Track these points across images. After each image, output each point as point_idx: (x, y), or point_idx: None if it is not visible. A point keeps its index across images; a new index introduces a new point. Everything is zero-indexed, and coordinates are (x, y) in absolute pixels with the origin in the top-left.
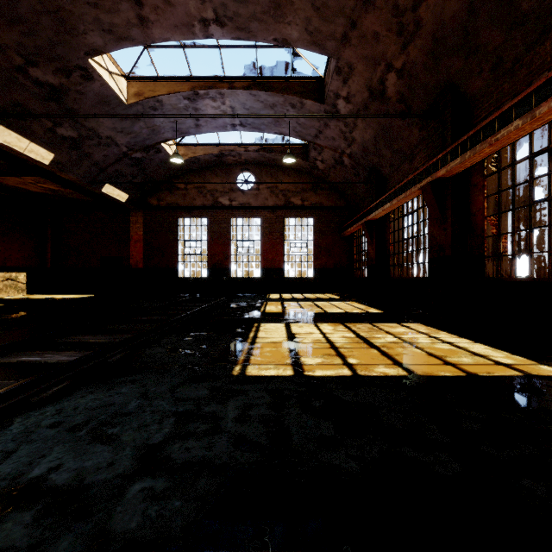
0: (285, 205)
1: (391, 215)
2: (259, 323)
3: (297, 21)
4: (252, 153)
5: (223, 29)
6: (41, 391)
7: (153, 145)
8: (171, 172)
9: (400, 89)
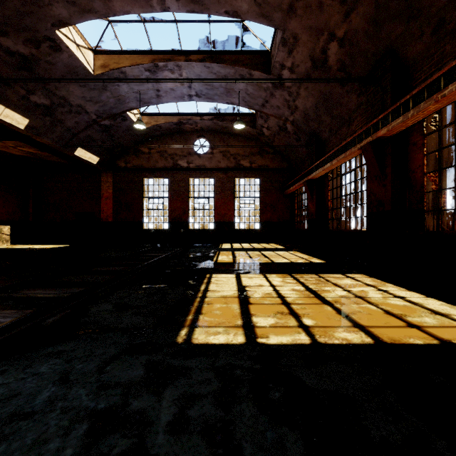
0: (236, 167)
1: (329, 174)
2: (211, 273)
3: None
4: (207, 122)
5: (179, 2)
6: None
7: (119, 113)
8: (136, 138)
9: (341, 57)
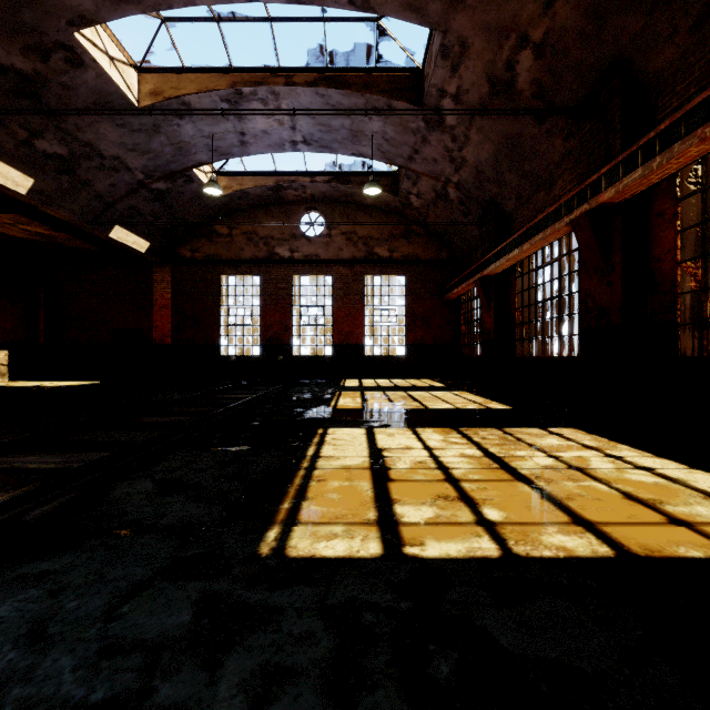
0: (367, 258)
1: (517, 268)
2: (325, 427)
3: None
4: (321, 186)
5: None
6: None
7: (181, 171)
8: (209, 211)
9: (538, 76)
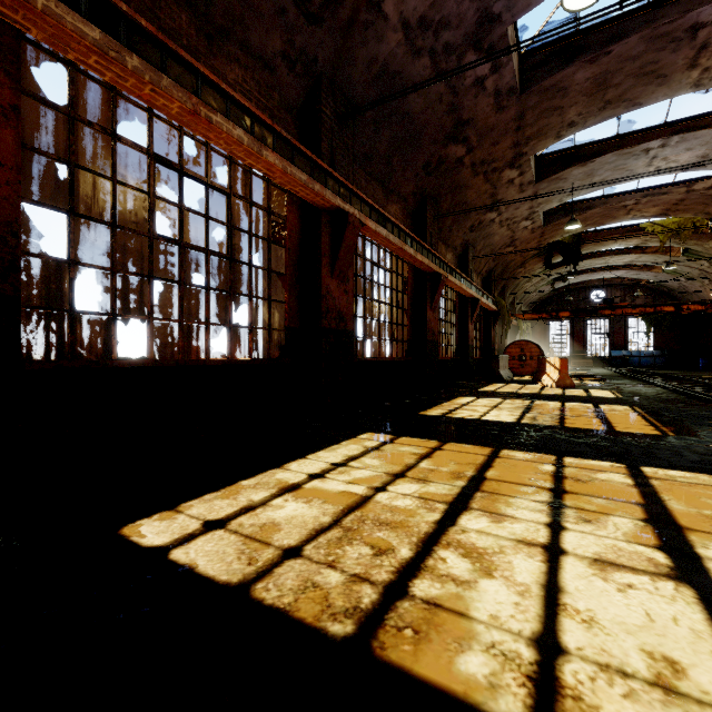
0: None
1: None
2: None
3: None
4: None
5: None
6: None
7: None
8: None
9: None
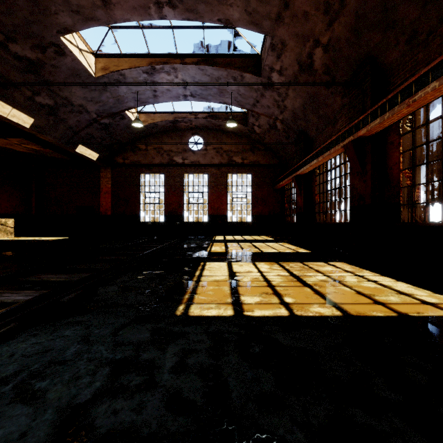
0: (229, 163)
1: (316, 170)
2: (204, 262)
3: (238, 2)
4: (201, 120)
5: (175, 11)
6: None
7: (118, 112)
8: (134, 135)
9: (326, 62)
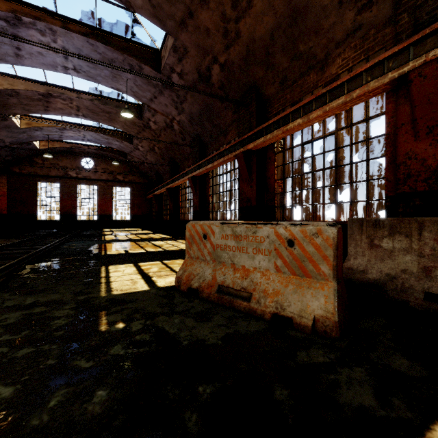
0: (113, 179)
1: (164, 193)
2: (104, 235)
3: (119, 124)
4: (92, 150)
5: (86, 118)
6: (64, 241)
7: (27, 142)
8: (33, 153)
9: (160, 152)
